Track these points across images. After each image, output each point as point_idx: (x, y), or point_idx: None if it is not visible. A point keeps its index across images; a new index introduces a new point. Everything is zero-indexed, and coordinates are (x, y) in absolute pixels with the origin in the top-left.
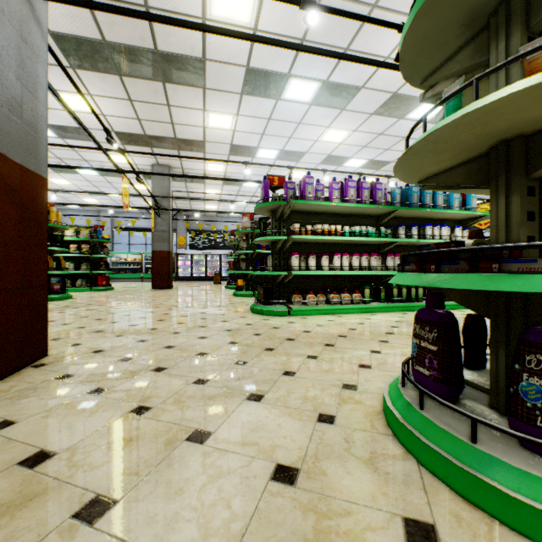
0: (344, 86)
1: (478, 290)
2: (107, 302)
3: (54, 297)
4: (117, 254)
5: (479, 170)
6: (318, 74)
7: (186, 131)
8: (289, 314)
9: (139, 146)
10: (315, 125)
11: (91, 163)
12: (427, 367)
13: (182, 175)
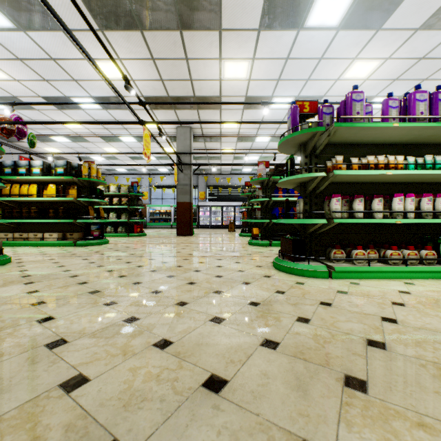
0: None
1: None
2: (133, 248)
3: (93, 242)
4: (153, 207)
5: None
6: None
7: (204, 87)
8: (328, 275)
9: (164, 110)
10: (339, 59)
11: (129, 131)
12: None
13: (198, 122)
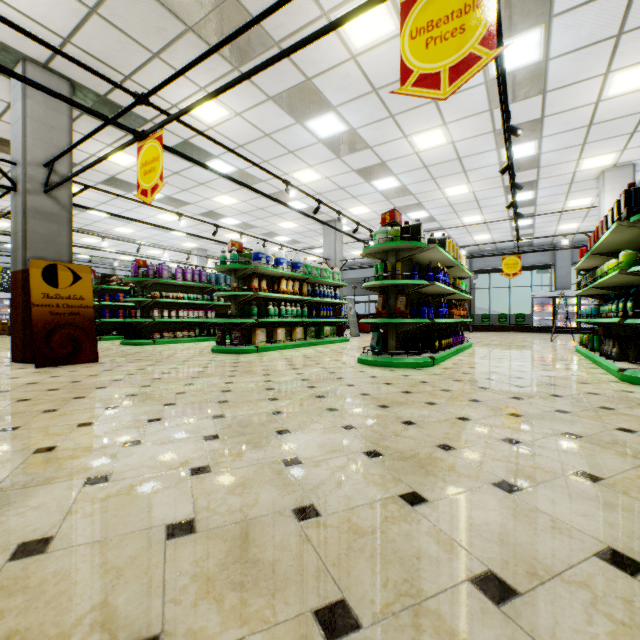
0: (181, 200)
1: (230, 323)
2: None
3: None
4: None
5: (230, 298)
6: (164, 192)
7: None
8: (154, 344)
9: None
10: (154, 209)
11: None
12: (220, 339)
13: None
